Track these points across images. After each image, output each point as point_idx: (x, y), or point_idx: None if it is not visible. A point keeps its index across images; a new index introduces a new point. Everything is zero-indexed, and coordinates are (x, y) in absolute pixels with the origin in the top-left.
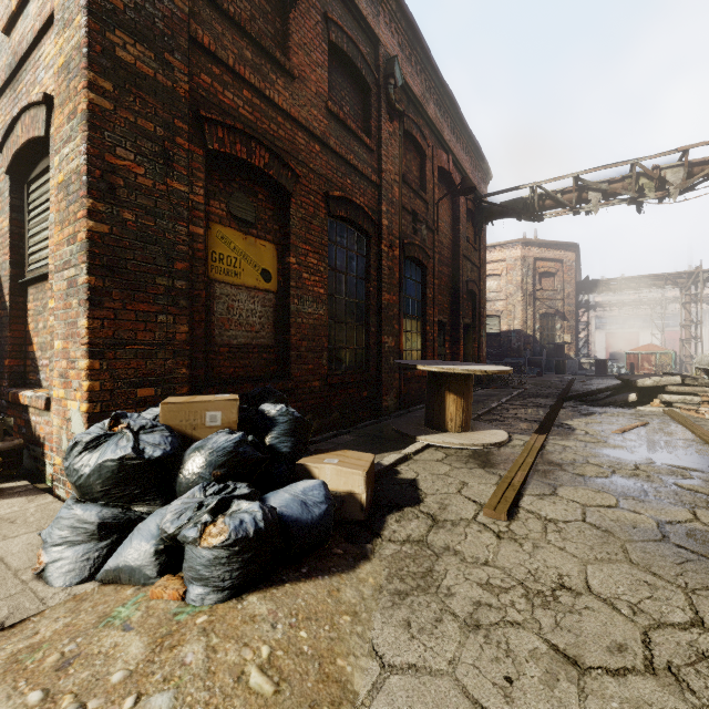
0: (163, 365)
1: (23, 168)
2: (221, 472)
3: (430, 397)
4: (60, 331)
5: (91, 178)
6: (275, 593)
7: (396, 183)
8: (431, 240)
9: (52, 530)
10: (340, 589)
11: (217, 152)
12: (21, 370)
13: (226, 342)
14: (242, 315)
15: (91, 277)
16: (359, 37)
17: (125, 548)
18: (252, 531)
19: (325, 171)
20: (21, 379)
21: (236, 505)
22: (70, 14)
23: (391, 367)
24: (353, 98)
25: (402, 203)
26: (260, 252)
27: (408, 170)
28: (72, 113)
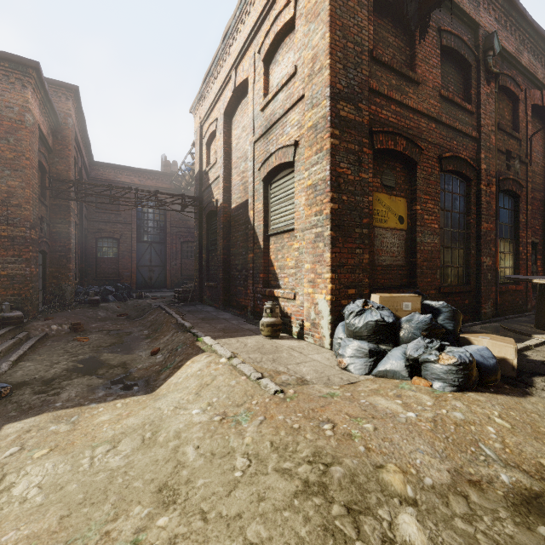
0: (358, 277)
1: (269, 177)
2: (425, 333)
3: (542, 305)
4: (309, 259)
5: (331, 182)
6: (482, 394)
7: (492, 132)
8: (523, 172)
9: (345, 350)
10: (521, 403)
11: (378, 149)
12: (267, 279)
13: (380, 264)
14: (387, 246)
15: (331, 232)
16: (462, 30)
17: (387, 362)
18: (467, 360)
19: (438, 140)
20: (267, 284)
21: (449, 348)
22: (317, 101)
23: (488, 281)
24: (456, 77)
25: (497, 147)
26: (398, 205)
27: (500, 117)
28: (319, 150)
